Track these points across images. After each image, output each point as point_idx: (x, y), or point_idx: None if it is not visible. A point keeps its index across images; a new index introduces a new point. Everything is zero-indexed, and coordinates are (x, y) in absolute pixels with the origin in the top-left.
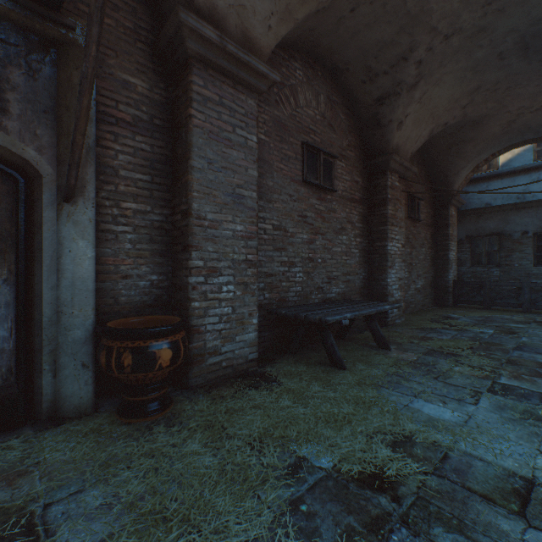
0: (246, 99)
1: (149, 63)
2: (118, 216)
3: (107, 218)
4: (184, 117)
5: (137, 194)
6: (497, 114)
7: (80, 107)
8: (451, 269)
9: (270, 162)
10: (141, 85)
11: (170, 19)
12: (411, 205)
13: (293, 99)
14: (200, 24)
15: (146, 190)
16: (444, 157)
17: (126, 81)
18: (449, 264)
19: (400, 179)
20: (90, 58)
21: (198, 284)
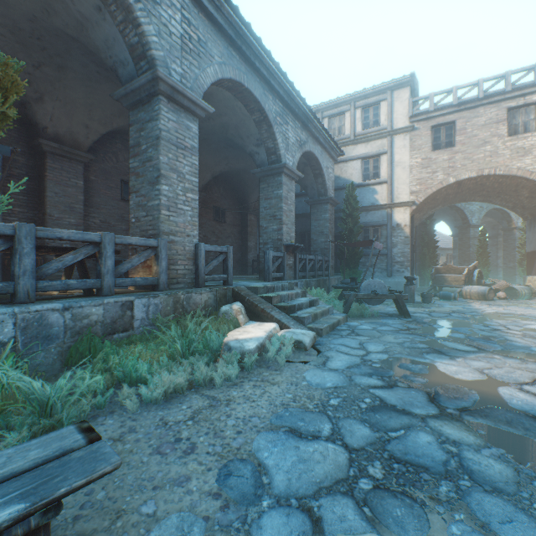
0: (78, 166)
1: (27, 150)
2: (11, 213)
3: (6, 214)
4: (44, 175)
5: (21, 205)
6: (251, 168)
7: (1, 183)
8: (251, 252)
9: (99, 190)
10: (22, 160)
11: (36, 140)
12: (217, 213)
13: (115, 158)
14: (50, 143)
15: (25, 203)
16: (240, 186)
17: (15, 159)
18: (248, 249)
19: None
20: (6, 174)
21: (50, 242)
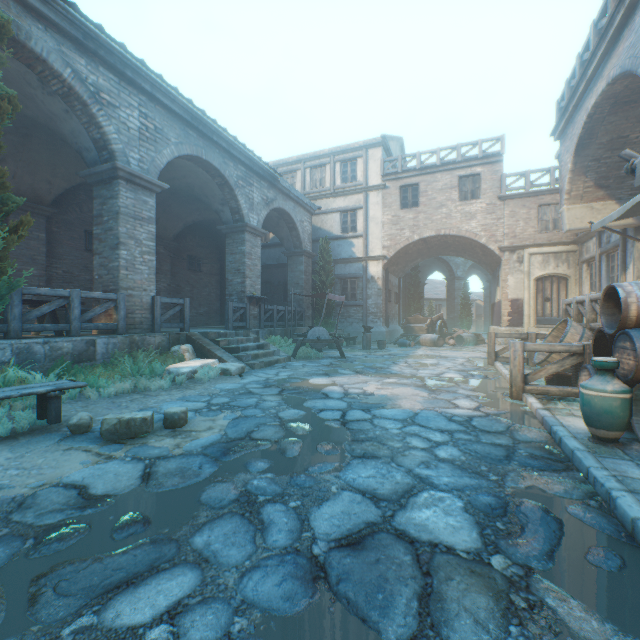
0: (40, 220)
1: None
2: None
3: None
4: None
5: None
6: None
7: None
8: None
9: (62, 241)
10: None
11: None
12: (192, 262)
13: (79, 209)
14: None
15: None
16: (218, 234)
17: None
18: None
19: (167, 249)
20: None
21: None
